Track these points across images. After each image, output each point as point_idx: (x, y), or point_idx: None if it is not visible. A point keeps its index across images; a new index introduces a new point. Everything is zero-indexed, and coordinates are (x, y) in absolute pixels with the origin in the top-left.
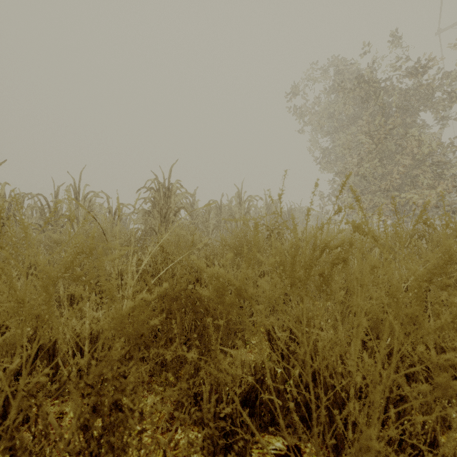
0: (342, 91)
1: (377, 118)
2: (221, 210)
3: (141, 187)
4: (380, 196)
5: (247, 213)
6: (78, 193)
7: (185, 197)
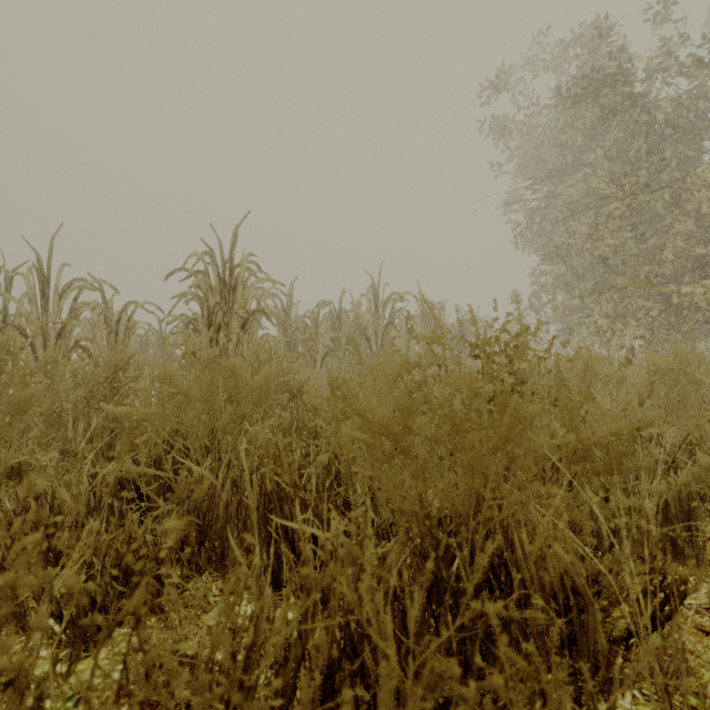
0: (564, 101)
1: (634, 147)
2: (341, 320)
3: (175, 269)
4: (636, 293)
5: (389, 326)
6: (47, 282)
7: (272, 295)
